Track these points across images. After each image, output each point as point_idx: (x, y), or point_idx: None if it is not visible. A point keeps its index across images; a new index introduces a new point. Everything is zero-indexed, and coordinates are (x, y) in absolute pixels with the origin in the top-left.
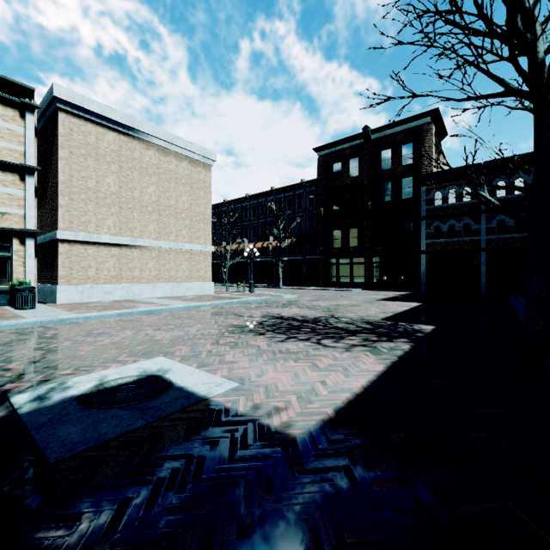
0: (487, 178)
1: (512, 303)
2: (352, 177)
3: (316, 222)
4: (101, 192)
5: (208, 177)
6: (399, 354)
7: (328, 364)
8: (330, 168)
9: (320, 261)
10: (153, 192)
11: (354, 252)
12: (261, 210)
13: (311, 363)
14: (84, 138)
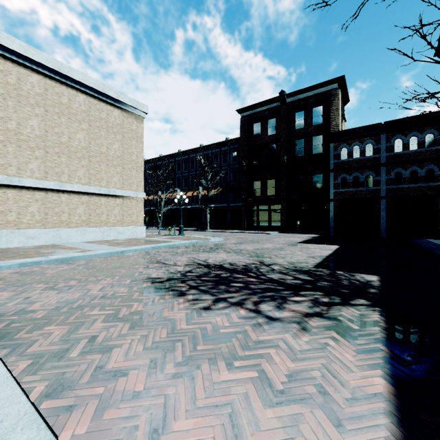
0: (386, 136)
1: (421, 246)
2: (270, 135)
3: (239, 174)
4: (24, 134)
5: (140, 128)
6: (380, 335)
7: (287, 374)
8: (251, 127)
9: (242, 208)
10: (83, 139)
11: (272, 200)
12: (192, 164)
13: (257, 372)
14: (3, 77)
